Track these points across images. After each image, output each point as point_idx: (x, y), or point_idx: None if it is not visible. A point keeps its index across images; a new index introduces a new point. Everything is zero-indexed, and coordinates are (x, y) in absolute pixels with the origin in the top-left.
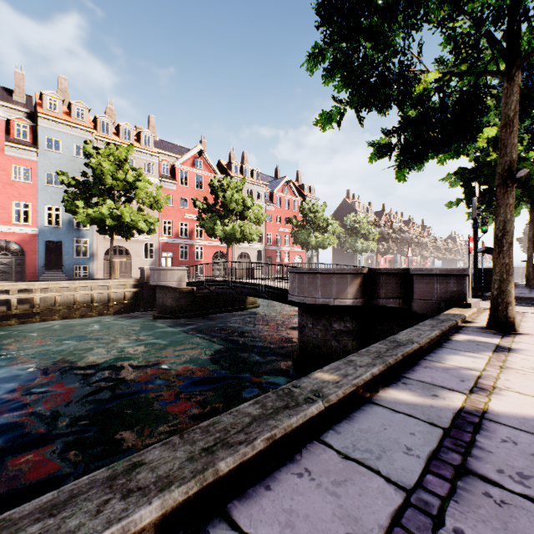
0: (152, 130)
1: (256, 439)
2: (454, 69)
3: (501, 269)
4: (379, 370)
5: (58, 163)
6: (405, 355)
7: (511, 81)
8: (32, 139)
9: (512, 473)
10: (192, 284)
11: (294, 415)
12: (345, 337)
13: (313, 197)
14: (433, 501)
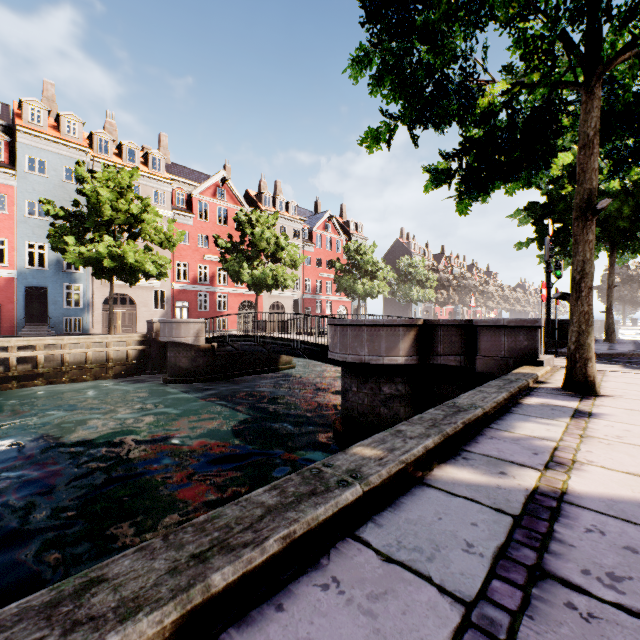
0: (163, 151)
1: (268, 539)
2: (524, 79)
3: (579, 319)
4: (434, 443)
5: (43, 189)
6: (466, 422)
7: (590, 94)
8: (9, 159)
9: (601, 574)
10: (212, 339)
11: (322, 504)
12: (396, 402)
13: (360, 236)
14: (501, 617)
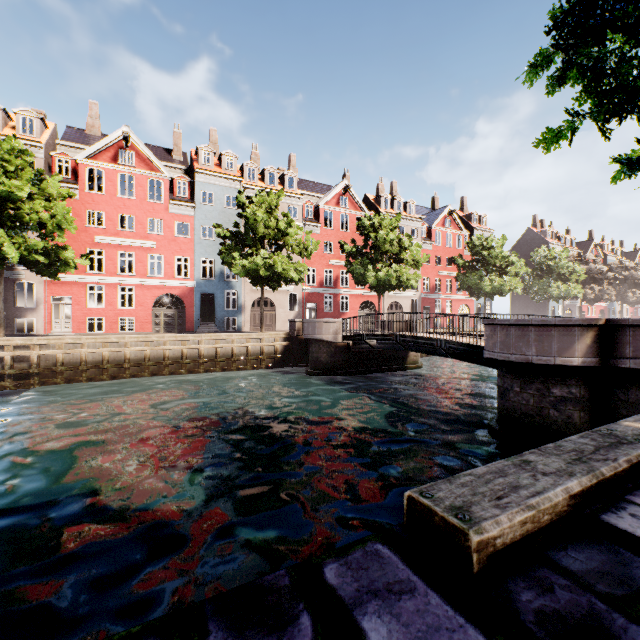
0: (293, 170)
1: (617, 459)
2: None
3: None
4: None
5: (211, 215)
6: None
7: None
8: (190, 195)
9: None
10: (349, 338)
11: (638, 449)
12: (568, 406)
13: (484, 229)
14: None
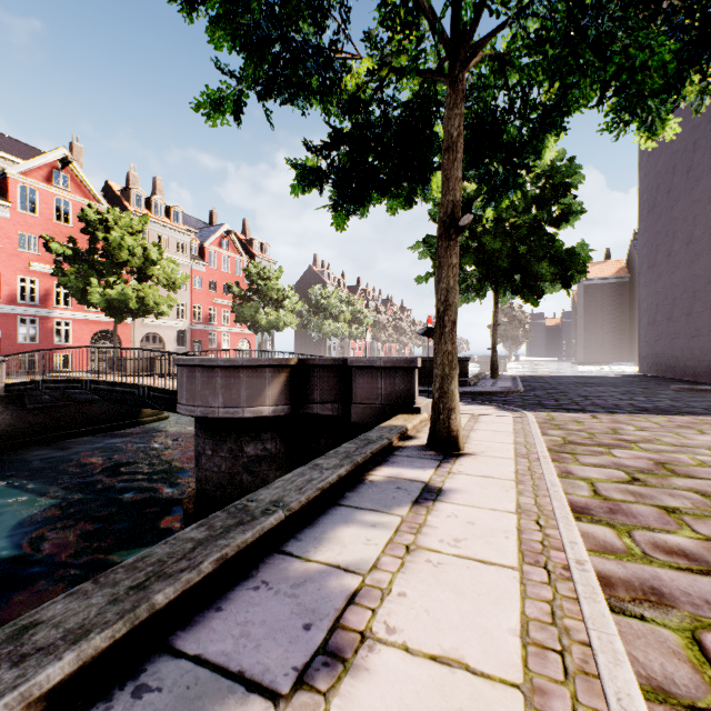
0: None
1: None
2: (391, 60)
3: (443, 360)
4: (78, 660)
5: None
6: (228, 555)
7: (454, 86)
8: None
9: None
10: (16, 387)
11: None
12: (264, 466)
13: (266, 258)
14: None
